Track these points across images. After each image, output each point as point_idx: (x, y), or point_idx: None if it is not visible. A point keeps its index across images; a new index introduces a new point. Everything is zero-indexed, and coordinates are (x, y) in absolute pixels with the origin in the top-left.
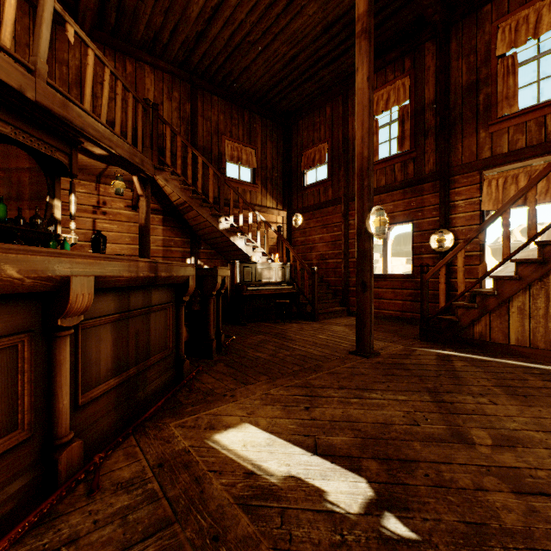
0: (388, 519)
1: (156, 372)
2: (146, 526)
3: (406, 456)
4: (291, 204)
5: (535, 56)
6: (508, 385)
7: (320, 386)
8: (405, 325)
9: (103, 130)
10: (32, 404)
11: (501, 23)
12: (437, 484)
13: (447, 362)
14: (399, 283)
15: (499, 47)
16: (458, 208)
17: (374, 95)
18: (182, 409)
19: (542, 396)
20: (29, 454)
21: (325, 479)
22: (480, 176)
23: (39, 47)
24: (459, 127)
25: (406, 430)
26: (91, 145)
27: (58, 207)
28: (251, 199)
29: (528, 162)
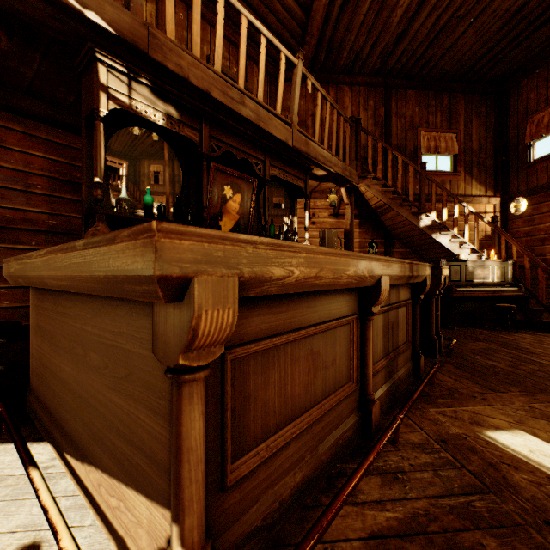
0: None
1: (401, 361)
2: (460, 485)
3: None
4: (507, 187)
5: None
6: None
7: None
8: None
9: (326, 155)
10: (357, 365)
11: None
12: None
13: None
14: None
15: None
16: None
17: None
18: (432, 399)
19: None
20: (354, 400)
21: None
22: None
23: (293, 106)
24: None
25: None
26: (317, 170)
27: (296, 223)
28: (451, 189)
29: None
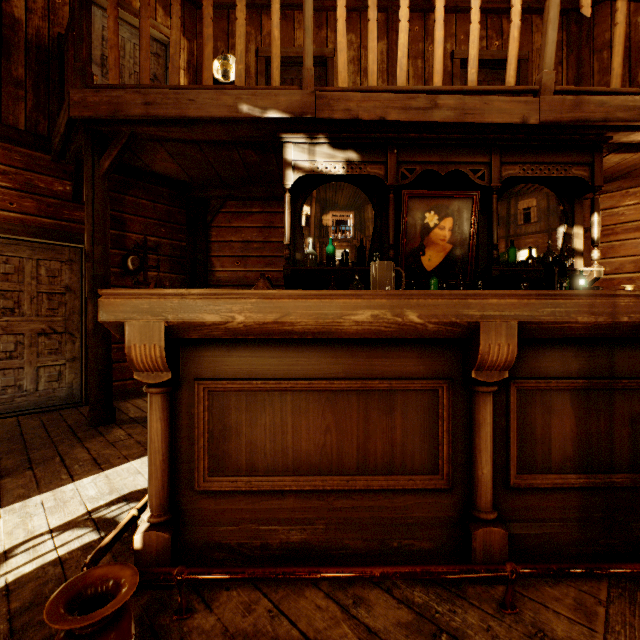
0: None
1: None
2: None
3: None
4: None
5: None
6: None
7: None
8: None
9: None
10: (449, 455)
11: None
12: None
13: None
14: None
15: None
16: None
17: None
18: None
19: None
20: (449, 506)
21: None
22: None
23: (543, 59)
24: None
25: None
26: (625, 135)
27: (577, 236)
28: None
29: None
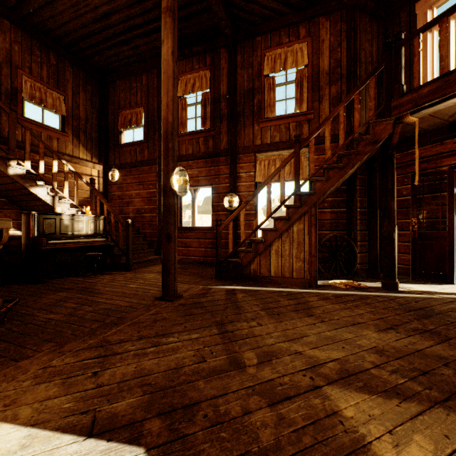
0: None
1: None
2: None
3: (190, 400)
4: (108, 159)
5: (285, 82)
6: (269, 307)
7: (118, 342)
8: (207, 267)
9: None
10: None
11: (267, 53)
12: (214, 422)
13: (233, 295)
14: (202, 234)
15: (266, 69)
16: (242, 178)
17: (183, 77)
18: None
19: (288, 312)
20: None
21: None
22: (255, 157)
23: None
24: (242, 119)
25: (194, 369)
26: None
27: None
28: (60, 147)
29: (281, 152)
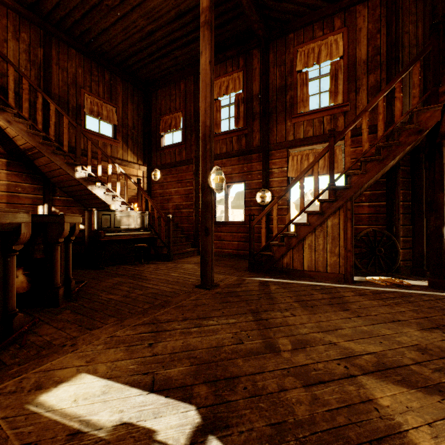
0: (211, 443)
1: None
2: None
3: (231, 374)
4: (151, 161)
5: (318, 76)
6: (302, 300)
7: (166, 321)
8: (240, 260)
9: None
10: None
11: (299, 49)
12: (253, 394)
13: (266, 286)
14: (235, 228)
15: (298, 65)
16: (274, 174)
17: (217, 81)
18: (3, 372)
19: (321, 305)
20: None
21: (158, 417)
22: (287, 153)
23: None
24: (275, 116)
25: (233, 349)
26: None
27: None
28: (112, 152)
29: (314, 146)
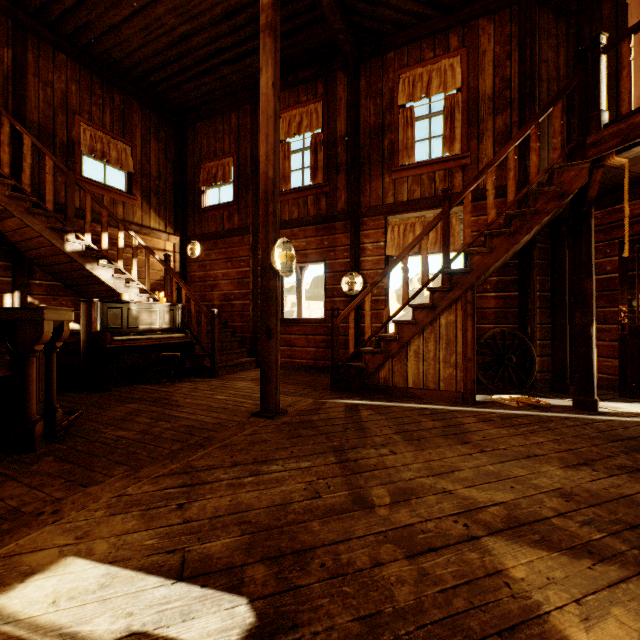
0: None
1: None
2: None
3: (303, 545)
4: (186, 228)
5: (428, 114)
6: (406, 430)
7: (206, 468)
8: (318, 374)
9: None
10: None
11: (402, 74)
12: (334, 573)
13: (355, 412)
14: (312, 329)
15: (401, 97)
16: (367, 251)
17: (286, 114)
18: None
19: (432, 437)
20: None
21: (188, 620)
22: (386, 221)
23: None
24: (368, 168)
25: (306, 507)
26: None
27: None
28: (126, 214)
29: (422, 213)
